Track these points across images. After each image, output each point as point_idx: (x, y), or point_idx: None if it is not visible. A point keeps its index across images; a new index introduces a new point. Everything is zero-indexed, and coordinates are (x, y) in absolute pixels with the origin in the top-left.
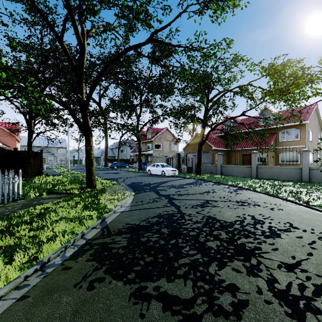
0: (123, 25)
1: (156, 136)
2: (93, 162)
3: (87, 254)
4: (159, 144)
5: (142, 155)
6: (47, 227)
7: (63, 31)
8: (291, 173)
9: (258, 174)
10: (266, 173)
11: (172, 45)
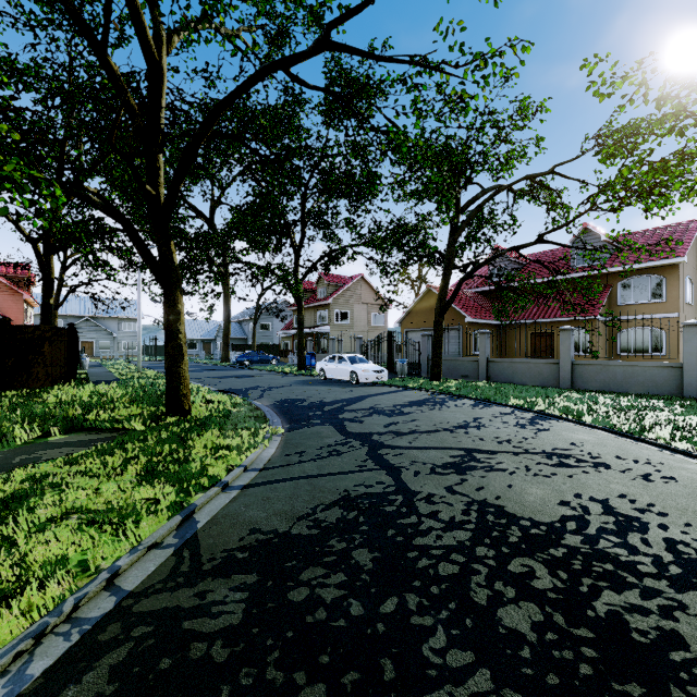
0: (260, 27)
1: (338, 294)
2: (185, 351)
3: (103, 667)
4: (344, 312)
5: (307, 335)
6: (14, 544)
7: (106, 28)
8: (655, 377)
9: (575, 379)
10: (596, 378)
11: (379, 57)
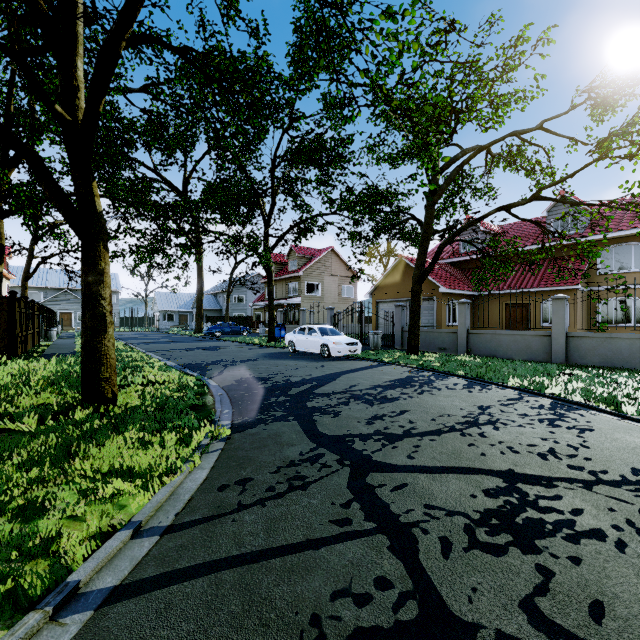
0: None
1: (309, 266)
2: (109, 322)
3: None
4: (315, 283)
5: (278, 307)
6: None
7: None
8: None
9: (570, 353)
10: (596, 352)
11: None
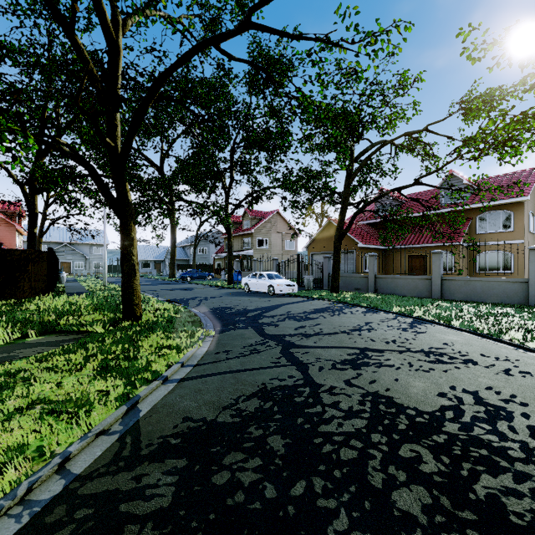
0: (197, 16)
1: (259, 225)
2: (137, 270)
3: None
4: (264, 239)
5: (235, 257)
6: None
7: (73, 12)
8: (507, 290)
9: (444, 291)
10: (460, 291)
11: (290, 35)
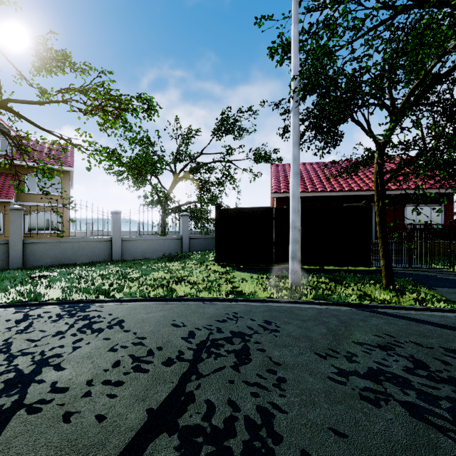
0: None
1: None
2: None
3: None
4: None
5: None
6: None
7: None
8: (95, 249)
9: (27, 258)
10: (49, 254)
11: None
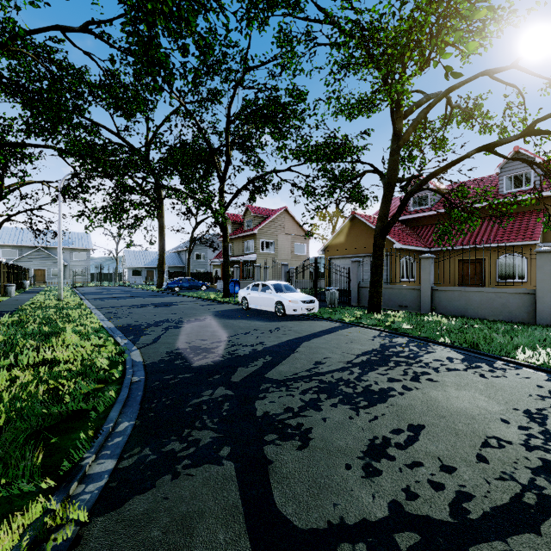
0: None
1: (264, 225)
2: None
3: None
4: (269, 241)
5: (235, 263)
6: None
7: None
8: None
9: None
10: None
11: None
